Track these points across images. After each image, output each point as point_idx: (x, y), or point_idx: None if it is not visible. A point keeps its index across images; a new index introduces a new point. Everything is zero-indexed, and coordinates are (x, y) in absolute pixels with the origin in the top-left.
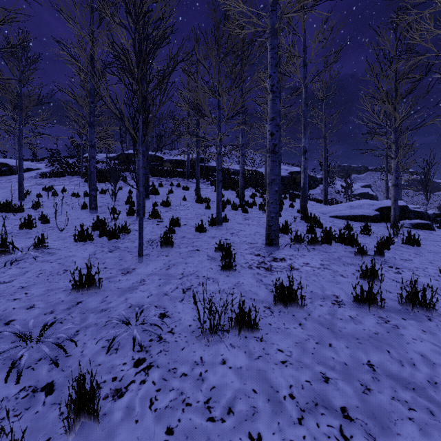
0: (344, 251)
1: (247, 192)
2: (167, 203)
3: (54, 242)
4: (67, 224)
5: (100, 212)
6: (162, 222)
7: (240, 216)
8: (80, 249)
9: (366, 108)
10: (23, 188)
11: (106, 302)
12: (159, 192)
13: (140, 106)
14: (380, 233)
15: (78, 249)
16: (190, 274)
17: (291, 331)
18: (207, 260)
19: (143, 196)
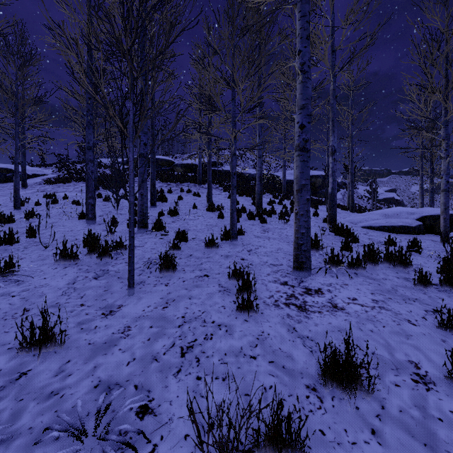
0: (396, 278)
1: (263, 198)
2: (174, 212)
3: (26, 266)
4: (53, 240)
5: (99, 223)
6: (166, 235)
7: (257, 227)
8: (59, 274)
9: (410, 98)
10: (19, 195)
11: (63, 373)
12: (167, 199)
13: (130, 89)
14: (434, 250)
15: (56, 274)
16: (194, 318)
17: (362, 451)
18: (218, 292)
19: (146, 205)
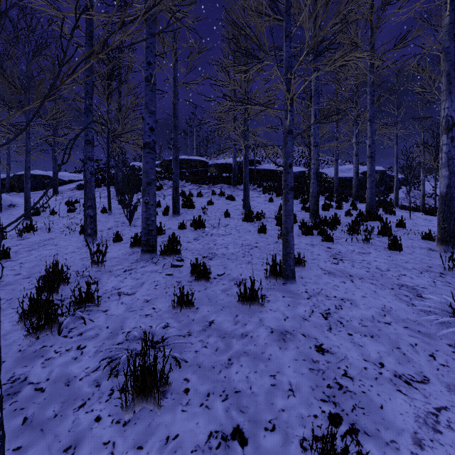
0: None
1: None
2: (199, 223)
3: None
4: None
5: (101, 239)
6: (179, 266)
7: (321, 251)
8: None
9: None
10: (29, 204)
11: None
12: (194, 205)
13: None
14: None
15: None
16: None
17: None
18: None
19: (152, 218)
